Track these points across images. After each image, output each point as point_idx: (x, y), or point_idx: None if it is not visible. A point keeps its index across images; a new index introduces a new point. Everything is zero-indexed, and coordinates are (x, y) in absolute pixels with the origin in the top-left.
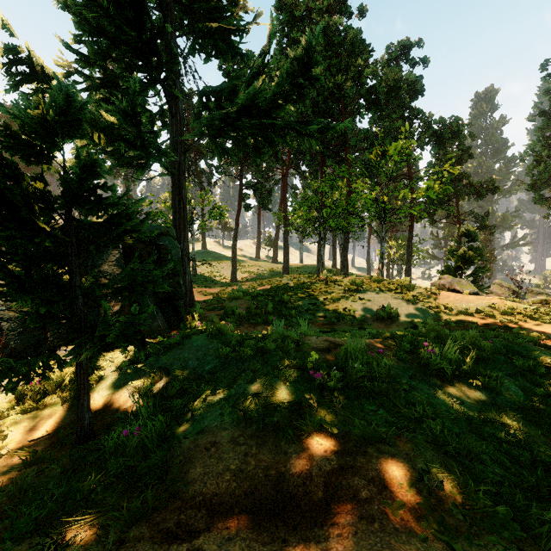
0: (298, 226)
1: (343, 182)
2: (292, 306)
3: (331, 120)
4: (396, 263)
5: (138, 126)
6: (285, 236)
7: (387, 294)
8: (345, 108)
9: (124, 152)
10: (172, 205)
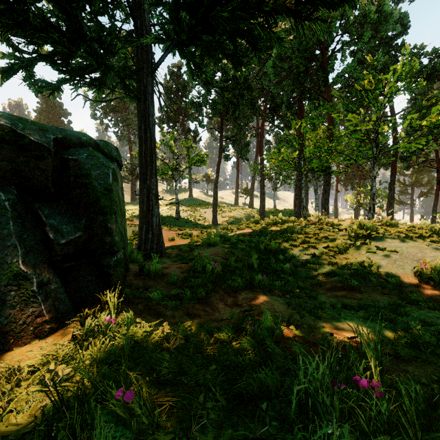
0: (271, 176)
1: (325, 122)
2: (283, 257)
3: (311, 63)
4: (365, 208)
5: (70, 4)
6: (261, 183)
7: (419, 242)
8: (327, 46)
9: (68, 60)
10: (138, 135)
